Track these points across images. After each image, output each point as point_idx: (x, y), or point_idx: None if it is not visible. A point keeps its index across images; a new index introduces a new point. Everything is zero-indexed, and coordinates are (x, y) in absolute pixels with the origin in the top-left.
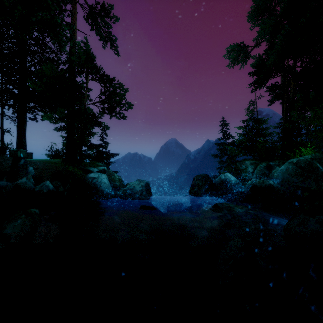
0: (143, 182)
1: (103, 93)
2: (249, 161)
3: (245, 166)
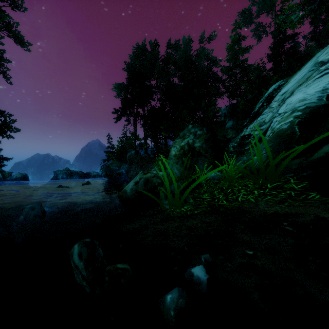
0: (22, 174)
1: None
2: None
3: None
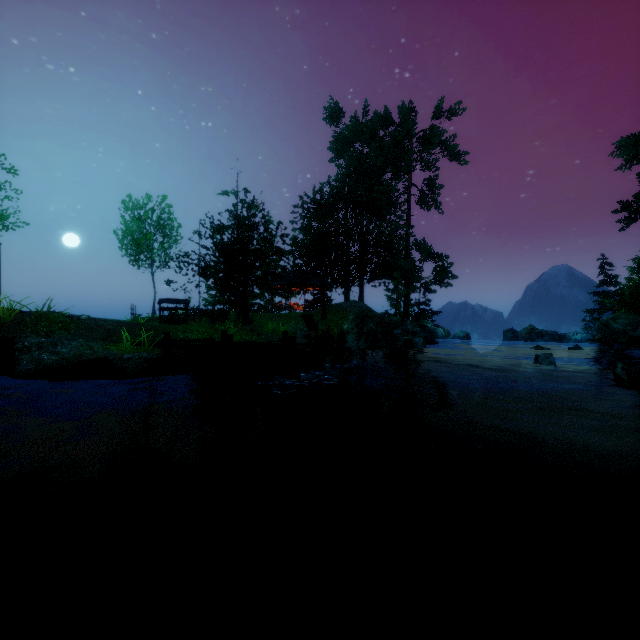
0: (464, 332)
1: (435, 270)
2: None
3: None
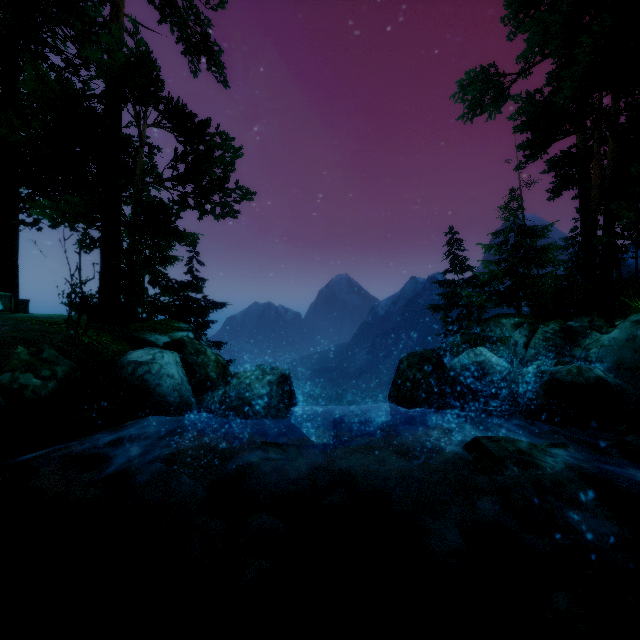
0: (273, 374)
1: (181, 155)
2: (510, 320)
3: (501, 330)
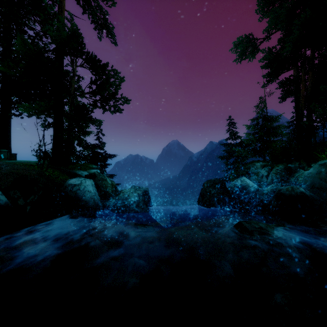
0: (140, 190)
1: (94, 81)
2: (259, 163)
3: (255, 168)
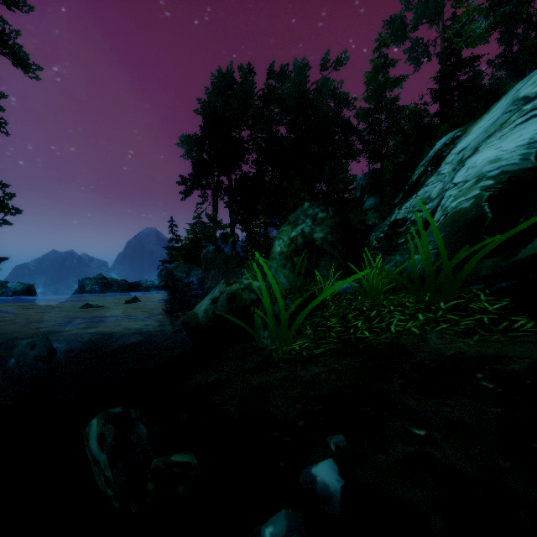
0: (24, 284)
1: None
2: None
3: None
